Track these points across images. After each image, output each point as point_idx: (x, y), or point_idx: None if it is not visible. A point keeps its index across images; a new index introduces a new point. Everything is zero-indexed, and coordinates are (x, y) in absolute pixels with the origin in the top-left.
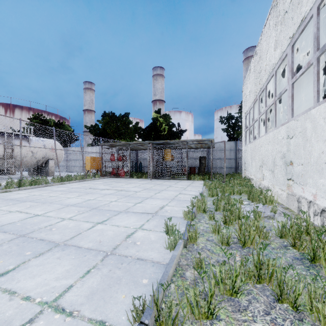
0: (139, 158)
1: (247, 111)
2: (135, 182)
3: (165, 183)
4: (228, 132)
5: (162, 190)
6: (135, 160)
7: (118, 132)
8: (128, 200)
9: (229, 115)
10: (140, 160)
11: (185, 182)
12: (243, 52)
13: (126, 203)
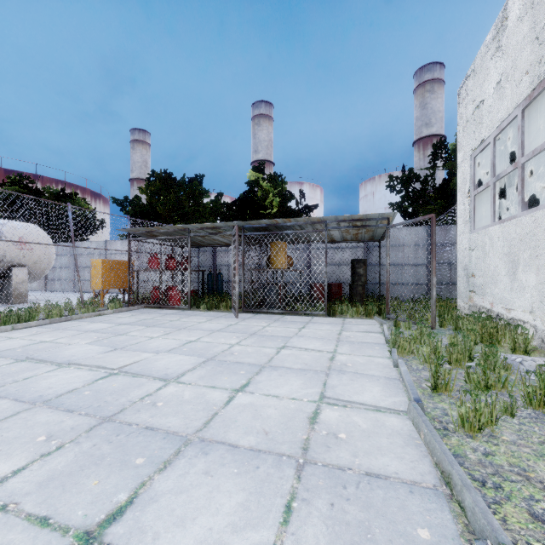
0: (219, 263)
1: (485, 141)
2: (196, 323)
3: (271, 327)
4: (403, 210)
5: (259, 370)
6: (210, 267)
7: (180, 212)
8: (61, 486)
9: (409, 172)
10: (221, 267)
11: (324, 325)
12: (415, 73)
13: (9, 541)
